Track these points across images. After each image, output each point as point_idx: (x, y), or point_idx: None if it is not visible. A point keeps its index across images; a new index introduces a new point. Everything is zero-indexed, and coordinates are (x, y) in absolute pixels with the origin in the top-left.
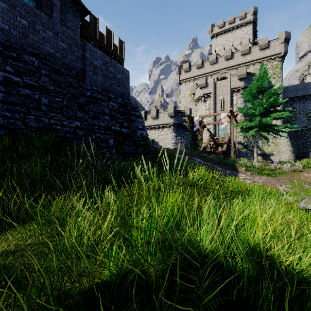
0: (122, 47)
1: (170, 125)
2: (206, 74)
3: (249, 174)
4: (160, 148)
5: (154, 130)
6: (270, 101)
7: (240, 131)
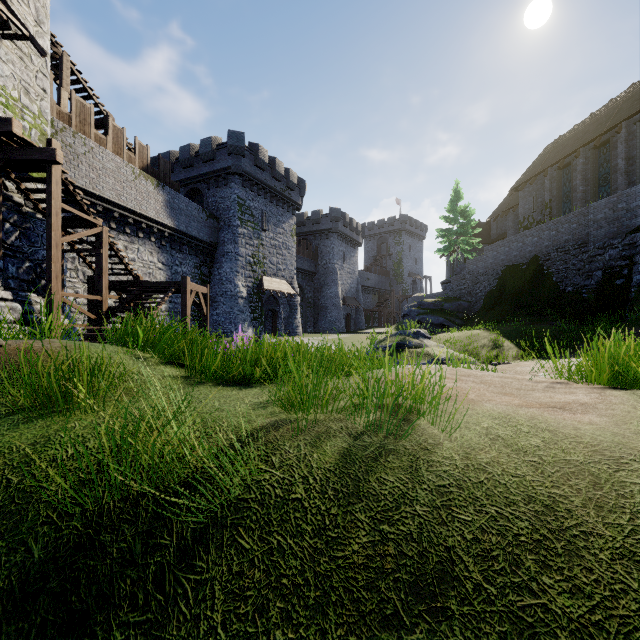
0: None
1: None
2: None
3: None
4: None
5: None
6: None
7: None
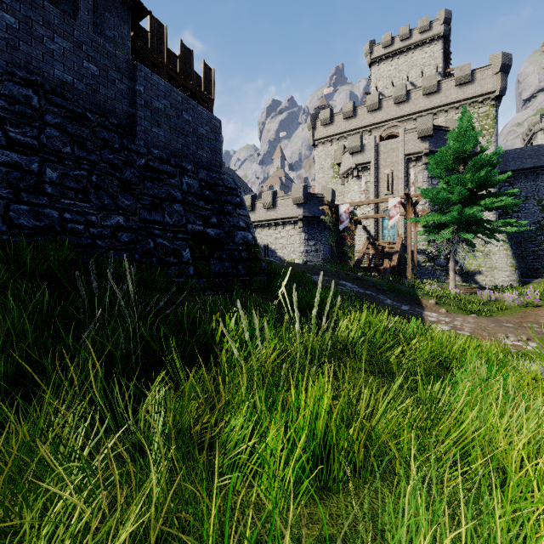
0: (210, 79)
1: (296, 220)
2: (361, 129)
3: (443, 312)
4: (278, 263)
5: (268, 229)
6: (480, 178)
7: (423, 231)
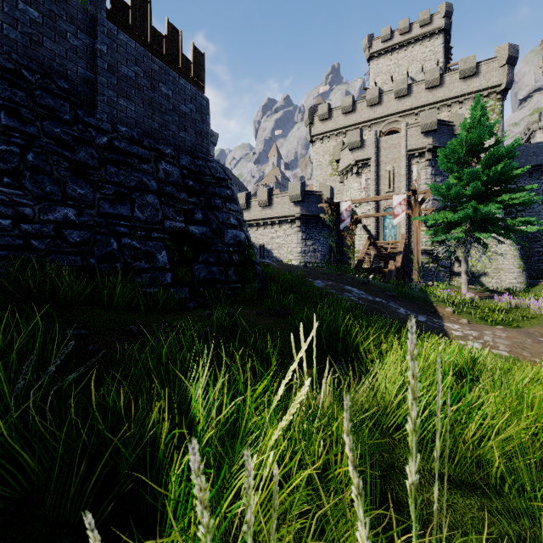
0: (201, 65)
1: (294, 219)
2: (361, 124)
3: (465, 323)
4: (275, 265)
5: (263, 229)
6: (496, 172)
7: (431, 230)
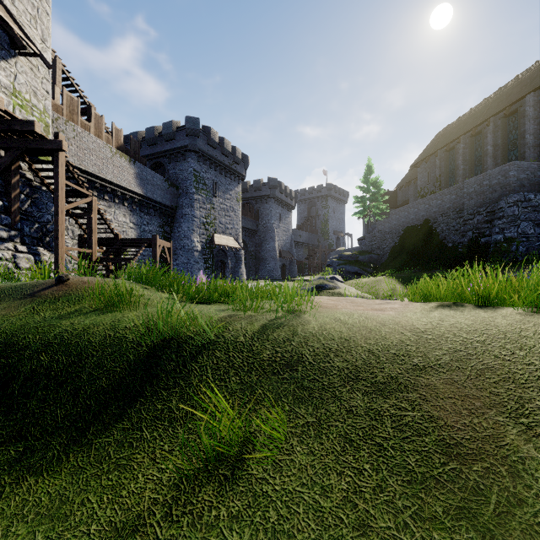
0: None
1: None
2: None
3: None
4: None
5: None
6: None
7: None
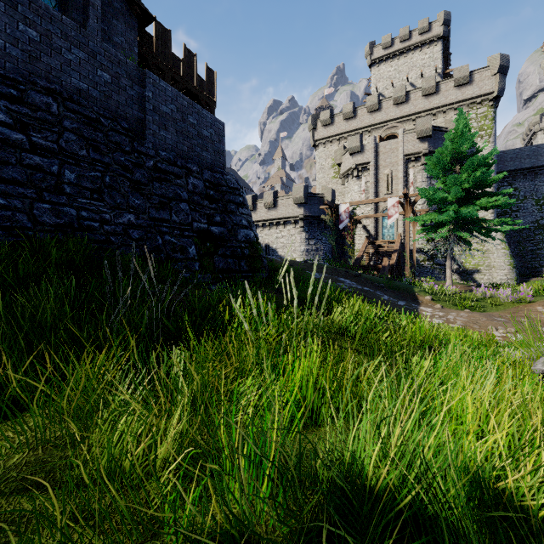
0: (213, 82)
1: (297, 220)
2: (361, 130)
3: (438, 308)
4: (279, 260)
5: (269, 229)
6: (476, 178)
7: (421, 230)
